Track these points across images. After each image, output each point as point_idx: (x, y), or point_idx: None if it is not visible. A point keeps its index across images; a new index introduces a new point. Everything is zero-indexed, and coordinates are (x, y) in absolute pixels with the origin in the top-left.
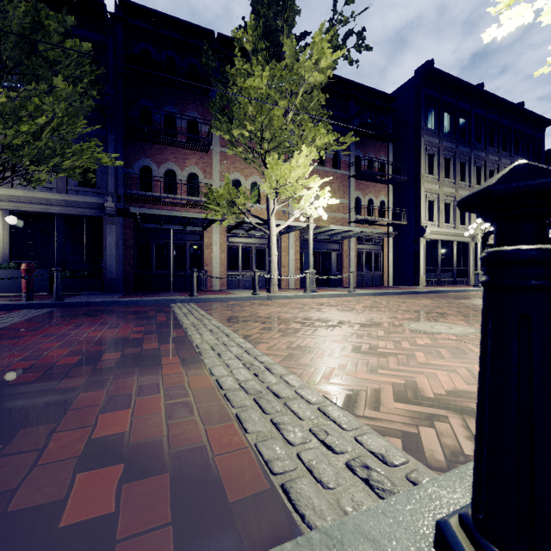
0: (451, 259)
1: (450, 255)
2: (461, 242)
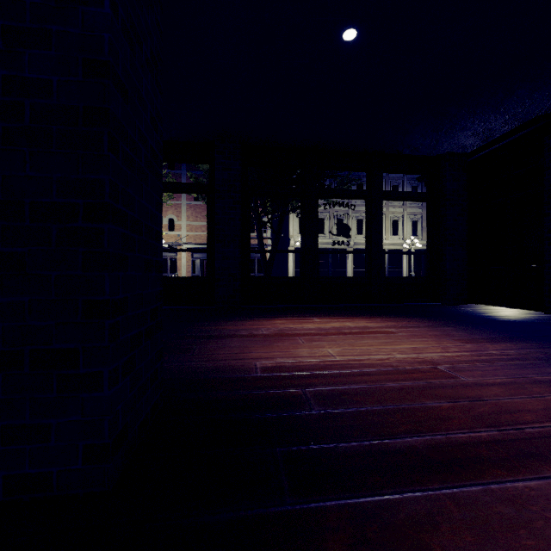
0: (326, 263)
1: (325, 259)
2: (337, 248)
